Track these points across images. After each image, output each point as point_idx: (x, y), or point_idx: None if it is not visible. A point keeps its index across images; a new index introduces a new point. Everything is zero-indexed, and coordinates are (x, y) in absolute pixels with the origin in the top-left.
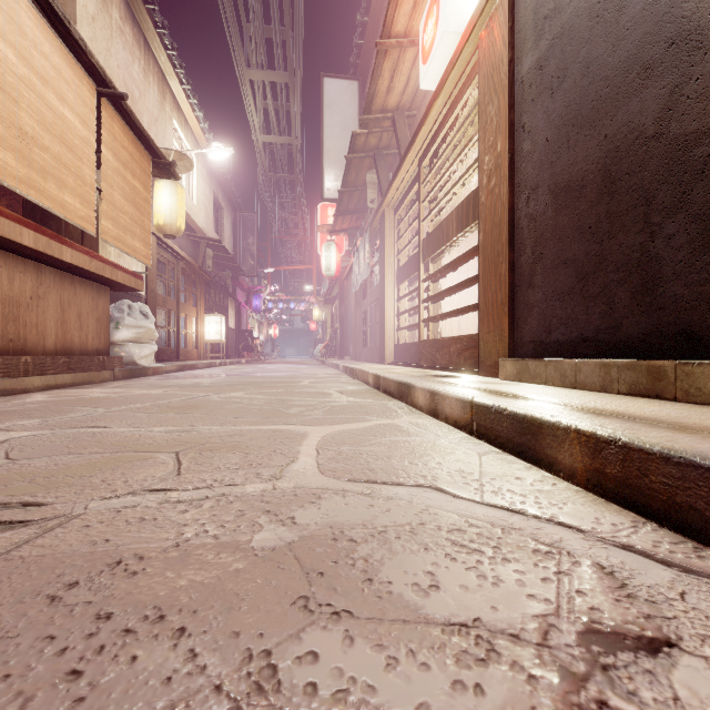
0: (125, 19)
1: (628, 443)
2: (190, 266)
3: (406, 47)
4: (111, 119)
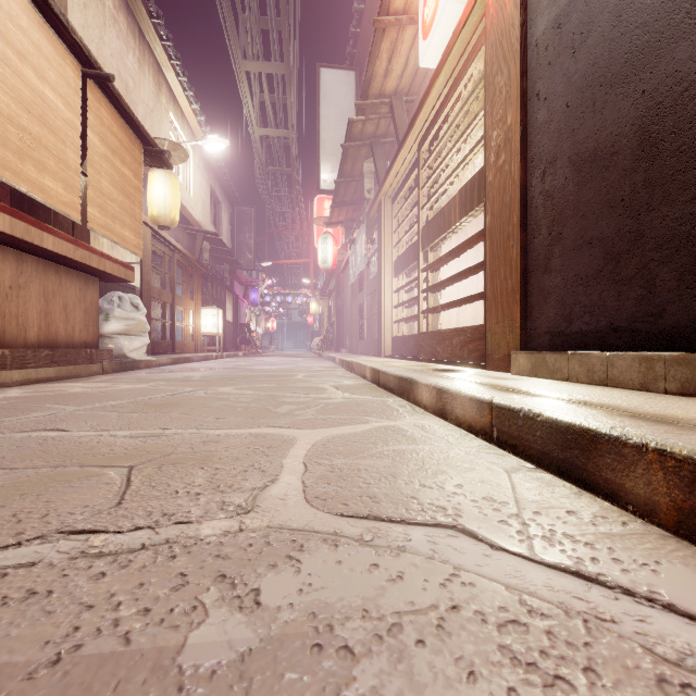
0: (119, 8)
1: None
2: (186, 259)
3: (405, 24)
4: (98, 102)
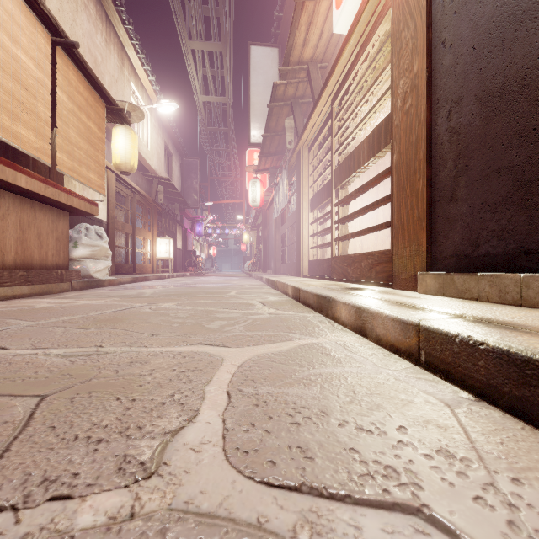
0: None
1: None
2: (144, 199)
3: None
4: (66, 66)
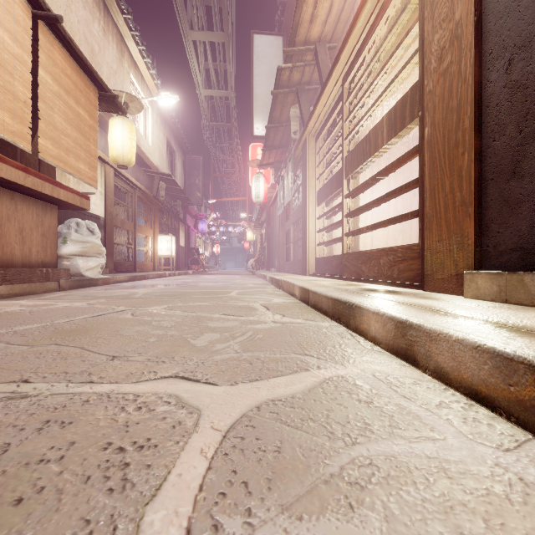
0: None
1: None
2: (145, 195)
3: None
4: (50, 44)
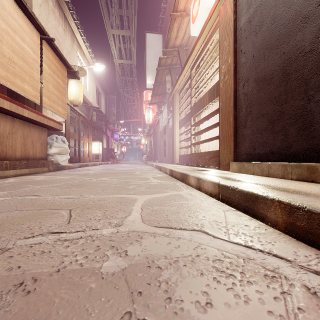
0: (55, 6)
1: (311, 209)
2: (85, 119)
3: (184, 16)
4: (47, 50)
